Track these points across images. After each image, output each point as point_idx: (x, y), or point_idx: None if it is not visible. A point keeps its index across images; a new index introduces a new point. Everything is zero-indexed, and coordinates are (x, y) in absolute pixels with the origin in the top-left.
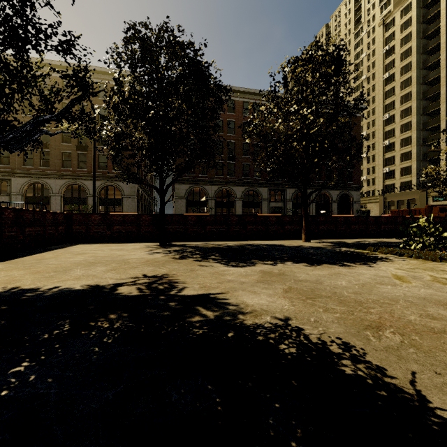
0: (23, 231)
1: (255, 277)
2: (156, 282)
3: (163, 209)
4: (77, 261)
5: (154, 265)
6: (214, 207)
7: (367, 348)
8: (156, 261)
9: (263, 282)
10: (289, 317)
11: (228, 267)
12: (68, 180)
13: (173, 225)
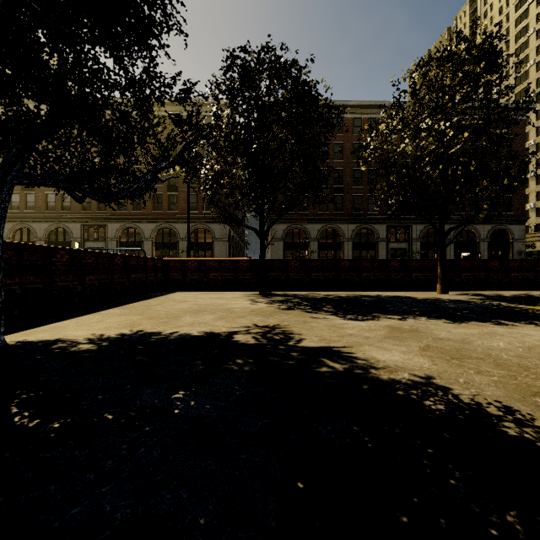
0: (129, 277)
1: (382, 332)
2: (269, 332)
3: (264, 253)
4: (182, 309)
5: (261, 315)
6: (316, 250)
7: (535, 414)
8: (262, 311)
9: (393, 338)
10: (431, 376)
11: (346, 321)
12: (159, 224)
13: (273, 272)
